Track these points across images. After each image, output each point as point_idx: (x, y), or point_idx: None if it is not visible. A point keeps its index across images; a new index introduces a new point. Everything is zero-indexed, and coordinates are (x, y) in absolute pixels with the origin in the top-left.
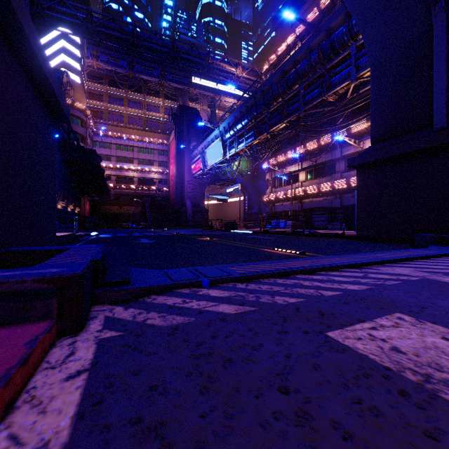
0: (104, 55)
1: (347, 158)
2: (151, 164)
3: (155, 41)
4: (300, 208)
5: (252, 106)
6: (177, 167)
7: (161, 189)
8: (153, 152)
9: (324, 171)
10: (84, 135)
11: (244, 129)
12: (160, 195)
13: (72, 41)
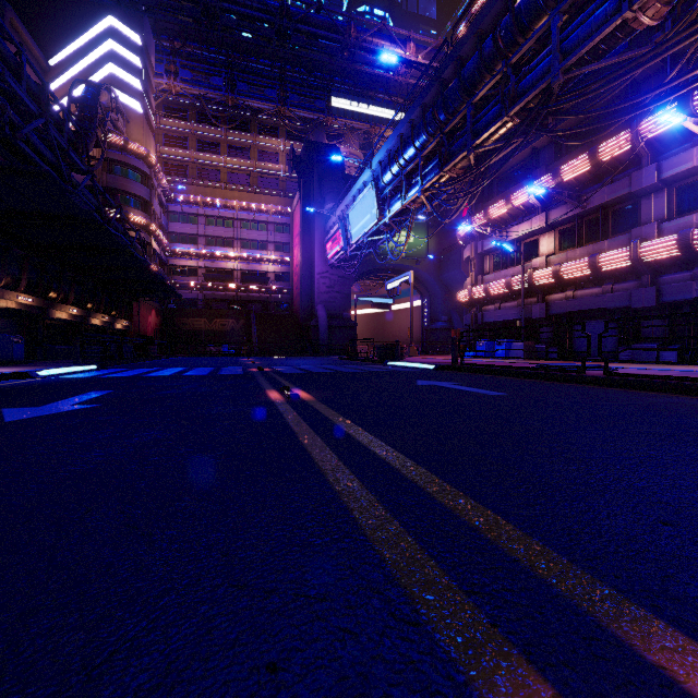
0: (186, 70)
1: (675, 186)
2: (263, 248)
3: (247, 1)
4: (543, 314)
5: (434, 102)
6: (302, 249)
7: (279, 290)
8: (266, 228)
9: (605, 226)
10: (146, 198)
11: (419, 156)
12: (277, 299)
13: (126, 40)
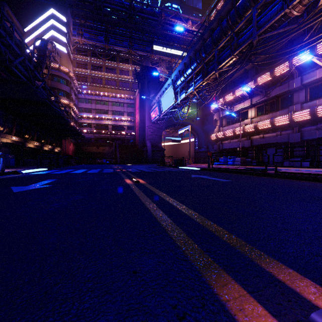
0: (86, 33)
1: (309, 87)
2: (122, 114)
3: (114, 2)
4: (249, 145)
5: (200, 48)
6: (140, 115)
7: (129, 134)
8: (123, 105)
9: (277, 105)
10: (68, 92)
11: (193, 73)
12: (128, 138)
13: (59, 20)
